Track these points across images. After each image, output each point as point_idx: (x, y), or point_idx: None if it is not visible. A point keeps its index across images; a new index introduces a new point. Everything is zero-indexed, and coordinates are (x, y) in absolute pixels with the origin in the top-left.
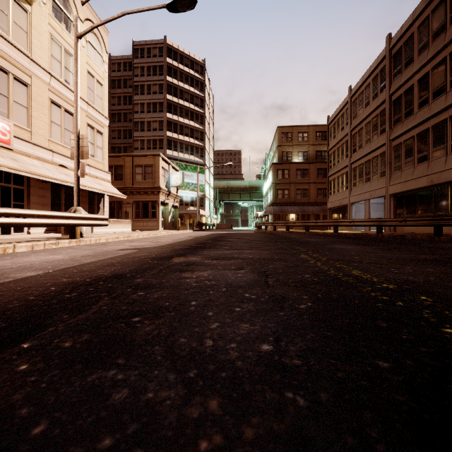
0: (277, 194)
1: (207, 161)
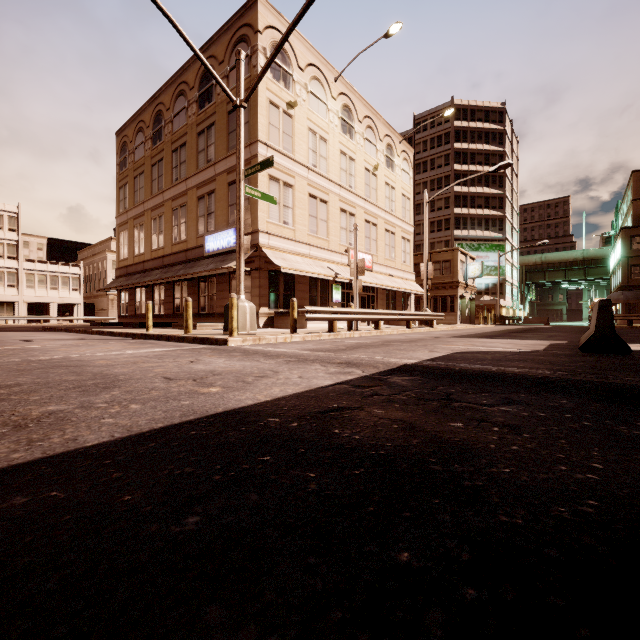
0: (631, 273)
1: (508, 233)
